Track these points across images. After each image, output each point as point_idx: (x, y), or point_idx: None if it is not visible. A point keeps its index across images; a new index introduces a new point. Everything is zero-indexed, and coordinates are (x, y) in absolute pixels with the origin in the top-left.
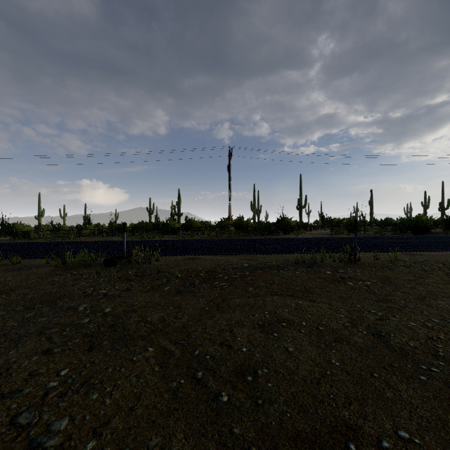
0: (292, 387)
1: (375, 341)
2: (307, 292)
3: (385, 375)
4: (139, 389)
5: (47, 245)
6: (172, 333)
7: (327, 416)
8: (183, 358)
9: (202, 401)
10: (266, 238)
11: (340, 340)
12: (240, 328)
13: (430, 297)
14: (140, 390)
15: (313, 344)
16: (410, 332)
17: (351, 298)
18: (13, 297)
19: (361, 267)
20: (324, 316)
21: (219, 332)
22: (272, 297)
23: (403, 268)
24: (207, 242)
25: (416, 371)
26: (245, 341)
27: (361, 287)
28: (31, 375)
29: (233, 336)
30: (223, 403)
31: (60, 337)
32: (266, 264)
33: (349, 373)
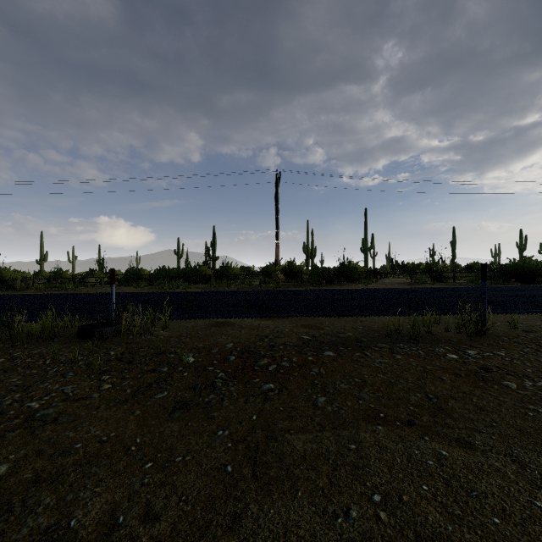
0: None
1: None
2: (438, 409)
3: None
4: None
5: (28, 299)
6: None
7: None
8: None
9: None
10: (326, 289)
11: None
12: None
13: None
14: None
15: None
16: None
17: None
18: None
19: (500, 344)
20: (537, 520)
21: None
22: (371, 427)
23: None
24: (246, 296)
25: None
26: None
27: (540, 398)
28: None
29: None
30: None
31: None
32: (338, 335)
33: None
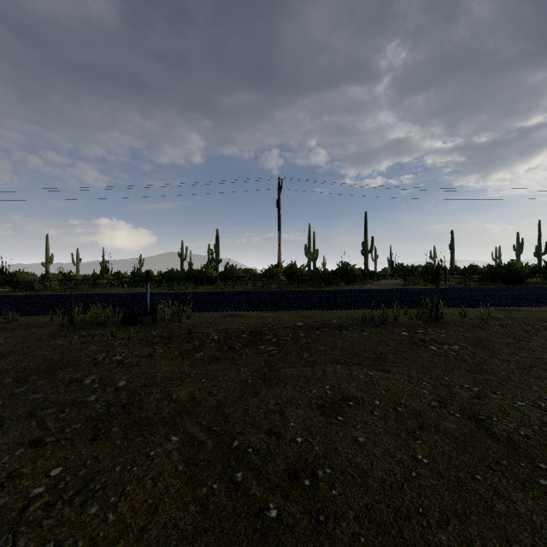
0: (366, 496)
1: (473, 427)
2: (379, 359)
3: (492, 477)
4: (155, 499)
5: (54, 298)
6: (204, 416)
7: (416, 541)
8: (218, 452)
9: (242, 517)
10: (324, 290)
11: (426, 426)
12: (293, 408)
13: (538, 366)
14: (156, 500)
15: (390, 432)
16: (518, 416)
17: (435, 367)
18: (2, 365)
19: (444, 327)
20: (403, 392)
21: (266, 415)
22: (334, 365)
23: (498, 327)
24: (251, 295)
25: (533, 472)
26: (299, 427)
27: (447, 353)
28: (11, 476)
29: (283, 420)
30: (271, 520)
31: (55, 421)
32: (325, 322)
33: (441, 475)
